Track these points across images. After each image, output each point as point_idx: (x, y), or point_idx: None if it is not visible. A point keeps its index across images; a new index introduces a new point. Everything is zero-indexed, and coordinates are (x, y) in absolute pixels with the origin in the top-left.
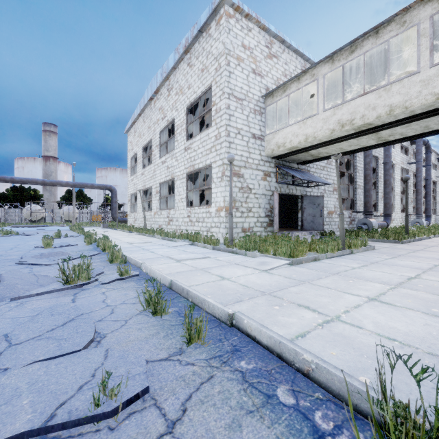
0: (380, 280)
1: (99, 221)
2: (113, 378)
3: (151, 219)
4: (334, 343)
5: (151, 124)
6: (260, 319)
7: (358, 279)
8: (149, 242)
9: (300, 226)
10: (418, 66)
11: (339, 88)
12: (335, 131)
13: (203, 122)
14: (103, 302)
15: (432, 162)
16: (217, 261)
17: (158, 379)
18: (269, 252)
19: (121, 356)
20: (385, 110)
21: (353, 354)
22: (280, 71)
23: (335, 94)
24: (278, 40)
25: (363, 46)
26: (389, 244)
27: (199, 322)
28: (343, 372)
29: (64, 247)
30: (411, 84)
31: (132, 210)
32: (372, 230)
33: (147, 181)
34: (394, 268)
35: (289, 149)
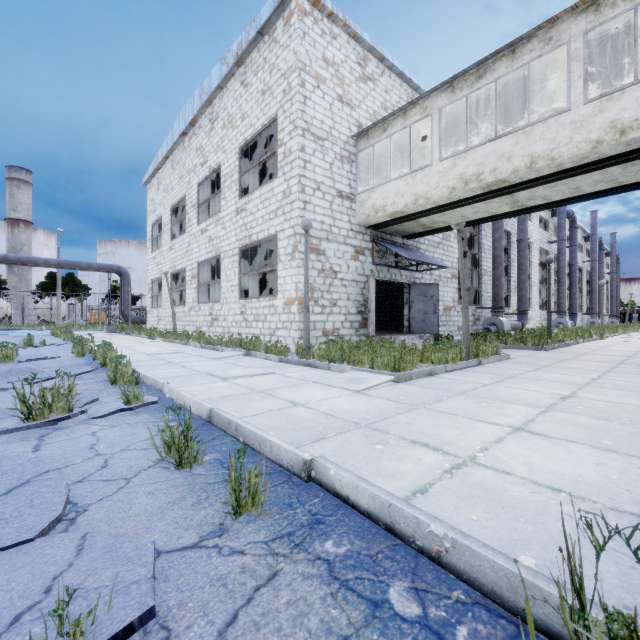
0: (524, 401)
1: (101, 321)
2: (86, 593)
3: (185, 318)
4: (472, 501)
5: (185, 172)
6: (355, 466)
7: (494, 400)
8: (180, 352)
9: (406, 327)
10: (569, 102)
11: (460, 131)
12: (456, 190)
13: (265, 173)
14: (91, 449)
15: (578, 242)
16: (286, 379)
17: (177, 587)
18: (363, 365)
19: (108, 547)
20: (525, 162)
21: (504, 518)
22: (379, 102)
23: (455, 139)
24: (376, 57)
25: (495, 71)
26: (527, 352)
27: (254, 476)
28: (499, 552)
29: (35, 362)
30: (559, 126)
31: (154, 304)
32: (503, 332)
33: (177, 260)
34: (540, 384)
35: (391, 215)
